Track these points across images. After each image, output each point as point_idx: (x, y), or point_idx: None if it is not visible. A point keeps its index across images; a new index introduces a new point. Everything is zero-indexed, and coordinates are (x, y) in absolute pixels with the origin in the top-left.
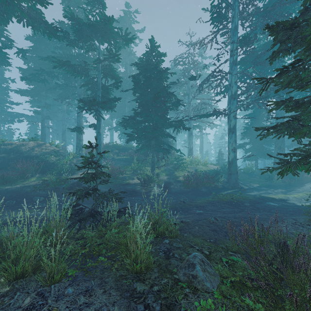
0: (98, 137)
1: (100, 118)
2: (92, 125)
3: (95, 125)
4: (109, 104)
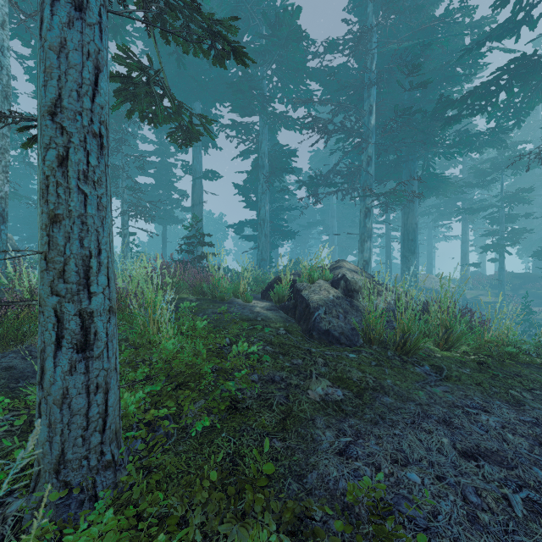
0: (501, 273)
1: (503, 253)
2: (491, 259)
3: (494, 258)
4: (516, 238)
